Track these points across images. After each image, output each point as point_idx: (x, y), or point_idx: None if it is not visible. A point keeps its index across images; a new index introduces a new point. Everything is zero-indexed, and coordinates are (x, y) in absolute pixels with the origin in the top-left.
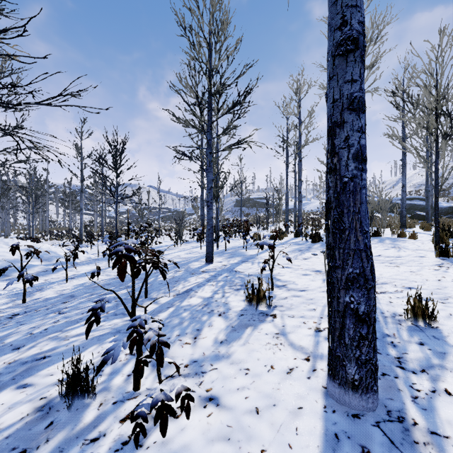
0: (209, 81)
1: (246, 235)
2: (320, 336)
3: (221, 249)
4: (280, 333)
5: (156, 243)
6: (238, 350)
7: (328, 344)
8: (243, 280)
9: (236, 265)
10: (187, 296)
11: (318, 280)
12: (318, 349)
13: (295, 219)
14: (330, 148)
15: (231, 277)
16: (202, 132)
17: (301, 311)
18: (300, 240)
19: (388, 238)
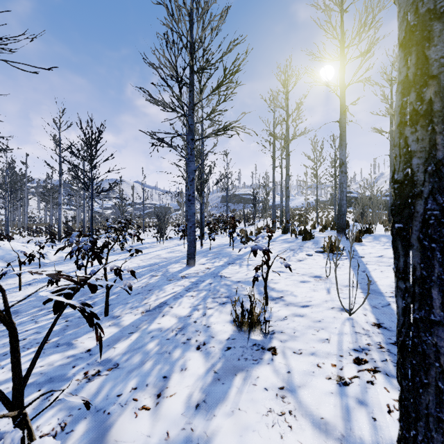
0: (190, 57)
1: (233, 232)
2: (349, 396)
3: (205, 247)
4: (286, 386)
5: (137, 240)
6: (222, 426)
7: (365, 415)
8: (229, 289)
9: (222, 267)
10: (159, 314)
11: (321, 290)
12: (353, 427)
13: (281, 215)
14: (413, 72)
15: (215, 285)
16: (186, 125)
17: (309, 342)
18: (289, 237)
19: (383, 236)
